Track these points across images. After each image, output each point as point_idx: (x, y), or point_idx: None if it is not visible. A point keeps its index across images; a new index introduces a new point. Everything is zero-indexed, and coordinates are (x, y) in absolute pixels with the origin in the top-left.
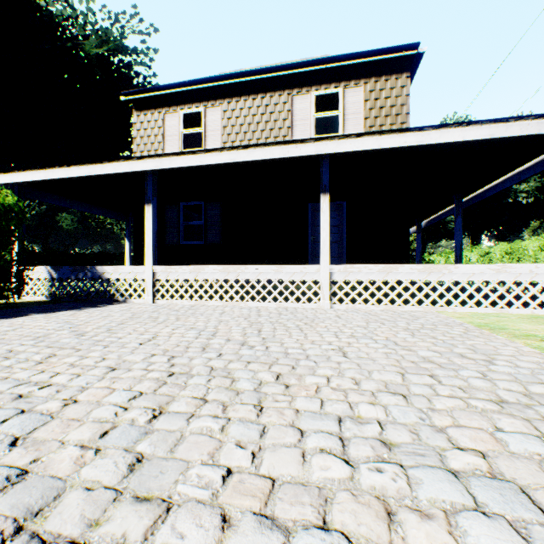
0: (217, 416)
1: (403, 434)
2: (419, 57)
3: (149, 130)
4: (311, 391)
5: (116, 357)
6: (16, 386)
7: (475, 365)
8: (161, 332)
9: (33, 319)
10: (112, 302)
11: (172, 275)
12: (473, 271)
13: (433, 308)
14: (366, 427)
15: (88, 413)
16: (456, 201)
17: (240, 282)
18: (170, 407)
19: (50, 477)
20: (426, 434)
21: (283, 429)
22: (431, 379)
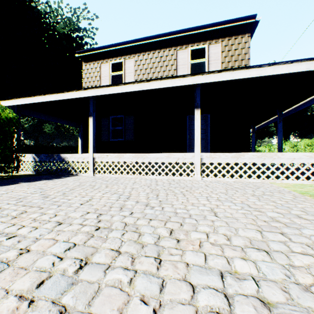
0: (126, 268)
1: (277, 293)
2: (256, 23)
3: (91, 73)
4: (196, 246)
5: (64, 214)
6: None
7: (311, 224)
8: (95, 196)
9: (21, 186)
10: (70, 175)
11: (104, 159)
12: (294, 157)
13: (267, 181)
14: (244, 283)
15: (34, 262)
16: (279, 113)
17: (145, 163)
18: (93, 258)
19: None
20: (296, 294)
21: (178, 284)
22: (283, 237)
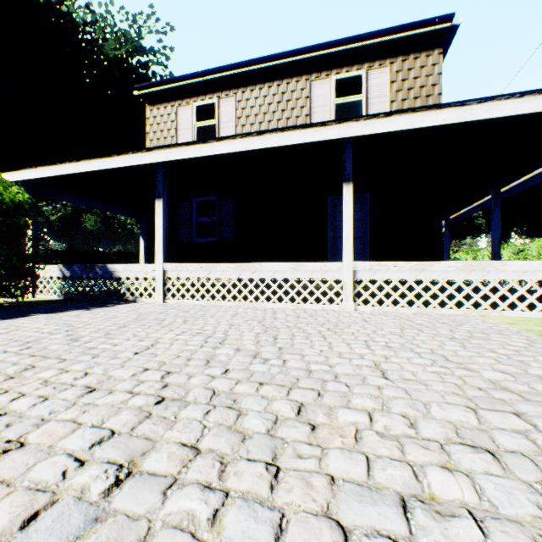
0: (209, 487)
1: None
2: (453, 30)
3: (162, 124)
4: (348, 438)
5: (101, 372)
6: None
7: None
8: (163, 338)
9: (34, 319)
10: (123, 301)
11: (183, 274)
12: (524, 269)
13: (476, 312)
14: (454, 526)
15: (27, 470)
16: (494, 192)
17: (255, 281)
18: (144, 463)
19: None
20: None
21: (312, 524)
22: (520, 421)
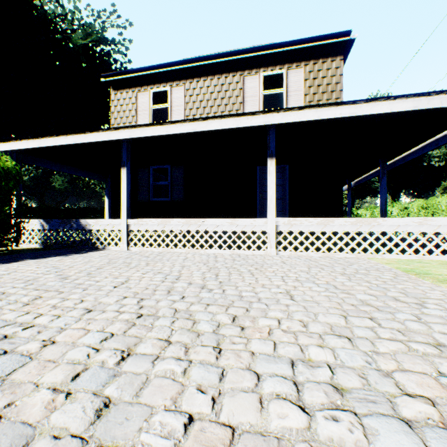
0: (179, 359)
1: (353, 379)
2: (351, 42)
3: (124, 106)
4: (264, 333)
5: (93, 299)
6: (3, 327)
7: (409, 308)
8: (133, 276)
9: (26, 264)
10: (93, 249)
11: (143, 227)
12: (398, 224)
13: (364, 255)
14: (318, 370)
15: (63, 354)
16: (382, 164)
17: (200, 233)
18: (137, 349)
19: (21, 423)
20: (374, 379)
21: (240, 373)
22: (371, 322)
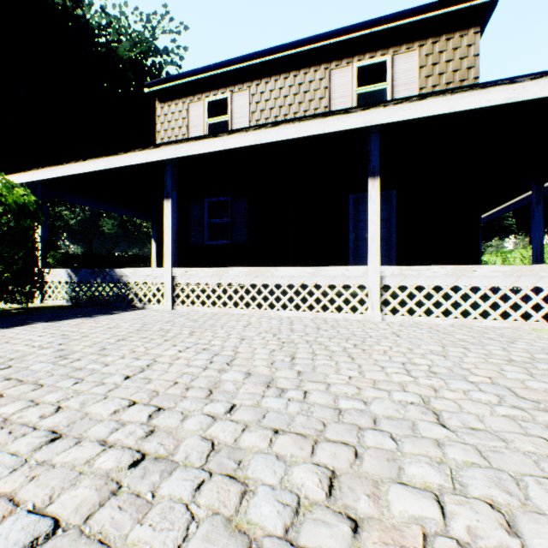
0: None
1: None
2: (492, 6)
3: (173, 122)
4: None
5: (77, 406)
6: None
7: None
8: (163, 356)
9: (31, 329)
10: (130, 307)
11: (192, 279)
12: None
13: (525, 324)
14: None
15: None
16: (536, 187)
17: (270, 287)
18: None
19: None
20: None
21: None
22: None
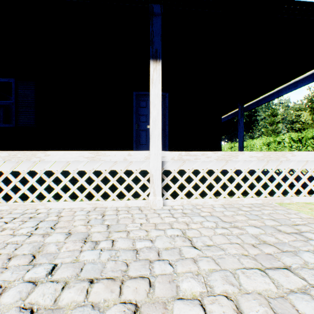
0: None
1: None
2: None
3: None
4: None
5: None
6: None
7: None
8: None
9: None
10: None
11: None
12: (307, 159)
13: (272, 200)
14: None
15: None
16: (240, 107)
17: (38, 175)
18: None
19: None
20: None
21: None
22: None
